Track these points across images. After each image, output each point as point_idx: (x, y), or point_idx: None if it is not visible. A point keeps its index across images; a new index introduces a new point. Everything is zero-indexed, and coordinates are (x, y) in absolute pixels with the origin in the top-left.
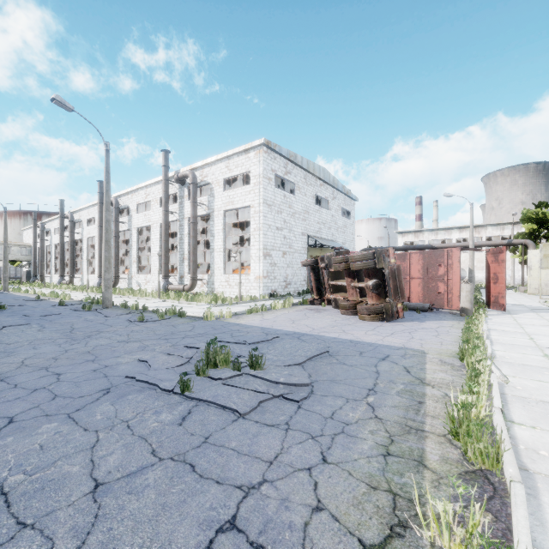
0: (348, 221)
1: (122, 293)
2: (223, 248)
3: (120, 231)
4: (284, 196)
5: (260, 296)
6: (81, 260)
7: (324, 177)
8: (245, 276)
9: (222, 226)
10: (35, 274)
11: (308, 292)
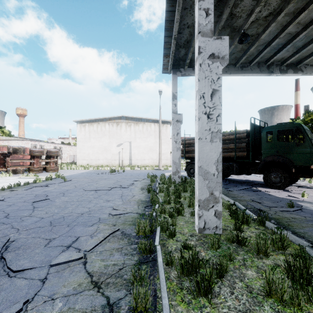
0: None
1: None
2: None
3: None
4: None
5: None
6: None
7: None
8: None
9: None
10: None
11: None
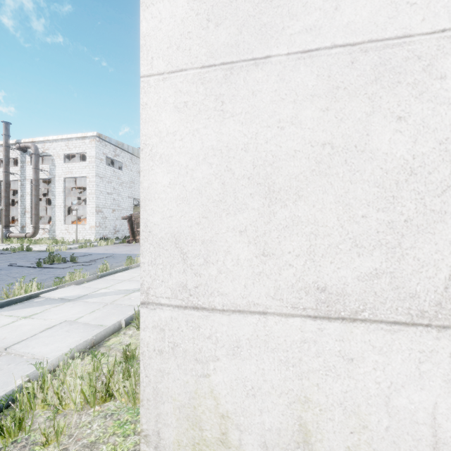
0: None
1: None
2: (63, 205)
3: None
4: (113, 171)
5: (93, 239)
6: None
7: None
8: (82, 226)
9: (63, 188)
10: None
11: None
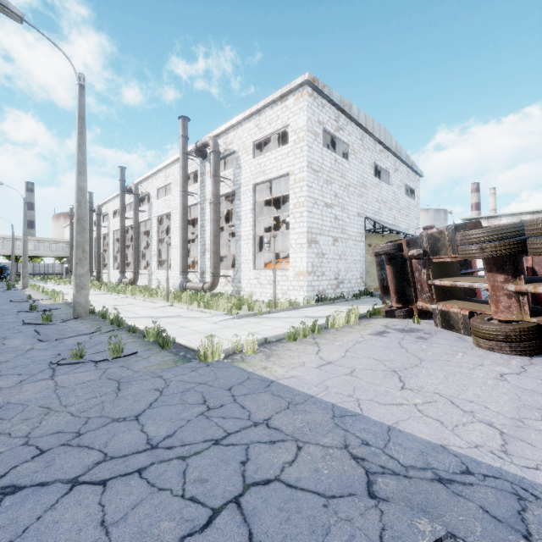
0: (412, 202)
1: (132, 292)
2: (252, 234)
3: (141, 221)
4: (335, 161)
5: (302, 300)
6: (108, 255)
7: (385, 140)
8: (281, 272)
9: (251, 205)
10: (71, 270)
11: (366, 293)
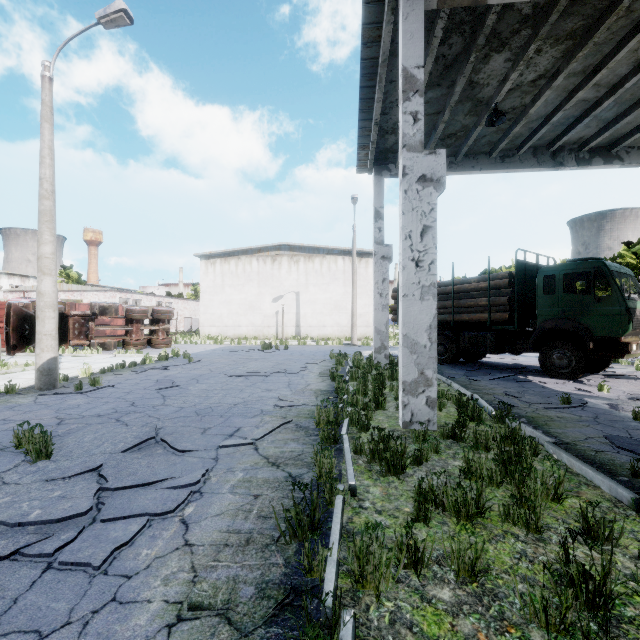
0: None
1: None
2: None
3: None
4: None
5: None
6: None
7: None
8: None
9: None
10: None
11: None
